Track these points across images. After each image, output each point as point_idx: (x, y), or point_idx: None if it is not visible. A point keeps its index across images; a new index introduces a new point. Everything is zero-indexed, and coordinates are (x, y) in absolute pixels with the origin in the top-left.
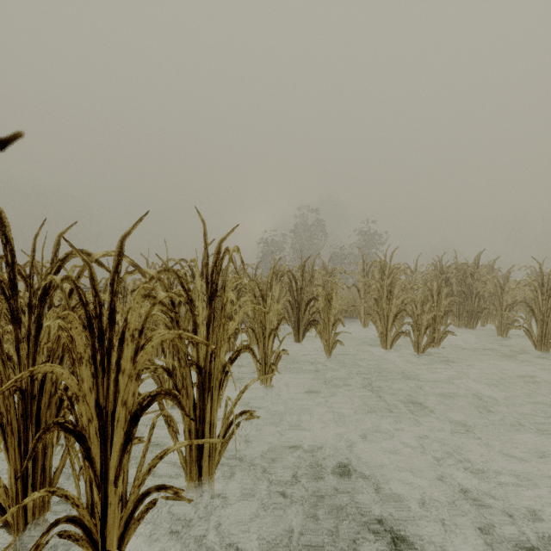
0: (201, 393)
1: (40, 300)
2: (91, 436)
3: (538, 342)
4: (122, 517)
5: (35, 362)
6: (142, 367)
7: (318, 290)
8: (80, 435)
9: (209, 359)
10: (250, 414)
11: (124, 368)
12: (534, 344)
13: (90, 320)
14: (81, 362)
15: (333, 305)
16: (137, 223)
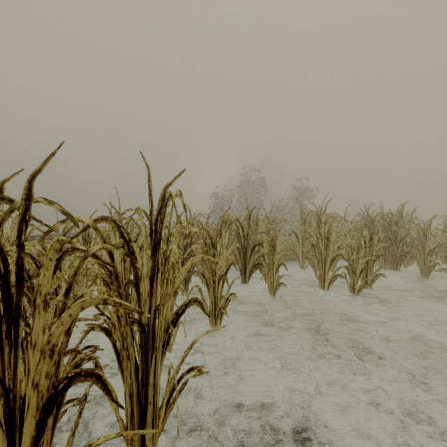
0: (144, 353)
1: None
2: None
3: None
4: None
5: None
6: (57, 340)
7: (263, 237)
8: None
9: (153, 315)
10: (199, 371)
11: (34, 341)
12: None
13: None
14: None
15: (277, 250)
16: (49, 158)
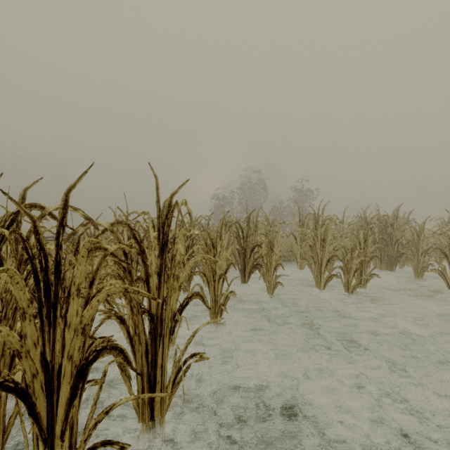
0: (153, 339)
1: None
2: (36, 392)
3: None
4: None
5: None
6: (88, 321)
7: (261, 239)
8: (23, 392)
9: (161, 306)
10: (200, 356)
11: (70, 322)
12: (447, 285)
13: (36, 274)
14: (23, 317)
15: (275, 251)
16: (82, 176)
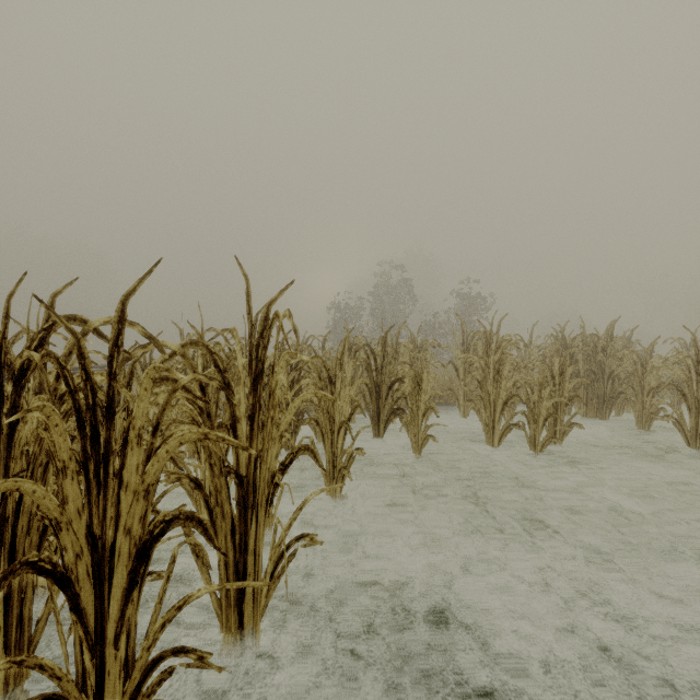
0: (243, 512)
1: (16, 385)
2: (80, 579)
3: (692, 437)
4: (125, 692)
5: (8, 470)
6: (153, 480)
7: (403, 369)
8: (63, 577)
9: (253, 465)
10: (311, 539)
11: (127, 481)
12: (686, 440)
13: (80, 414)
14: (64, 473)
15: (424, 389)
16: (145, 276)
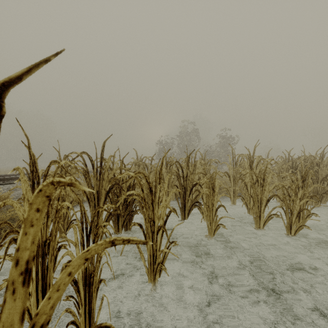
0: None
1: None
2: None
3: None
4: None
5: None
6: None
7: (203, 179)
8: None
9: None
10: None
11: None
12: None
13: None
14: None
15: (216, 192)
16: None
